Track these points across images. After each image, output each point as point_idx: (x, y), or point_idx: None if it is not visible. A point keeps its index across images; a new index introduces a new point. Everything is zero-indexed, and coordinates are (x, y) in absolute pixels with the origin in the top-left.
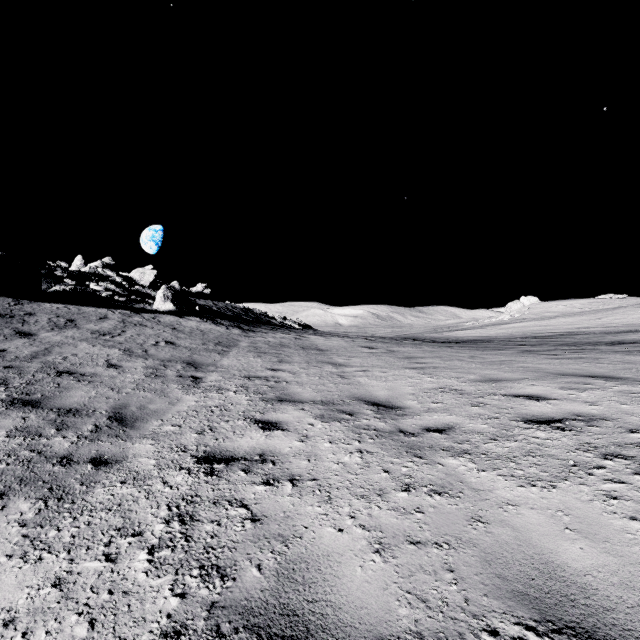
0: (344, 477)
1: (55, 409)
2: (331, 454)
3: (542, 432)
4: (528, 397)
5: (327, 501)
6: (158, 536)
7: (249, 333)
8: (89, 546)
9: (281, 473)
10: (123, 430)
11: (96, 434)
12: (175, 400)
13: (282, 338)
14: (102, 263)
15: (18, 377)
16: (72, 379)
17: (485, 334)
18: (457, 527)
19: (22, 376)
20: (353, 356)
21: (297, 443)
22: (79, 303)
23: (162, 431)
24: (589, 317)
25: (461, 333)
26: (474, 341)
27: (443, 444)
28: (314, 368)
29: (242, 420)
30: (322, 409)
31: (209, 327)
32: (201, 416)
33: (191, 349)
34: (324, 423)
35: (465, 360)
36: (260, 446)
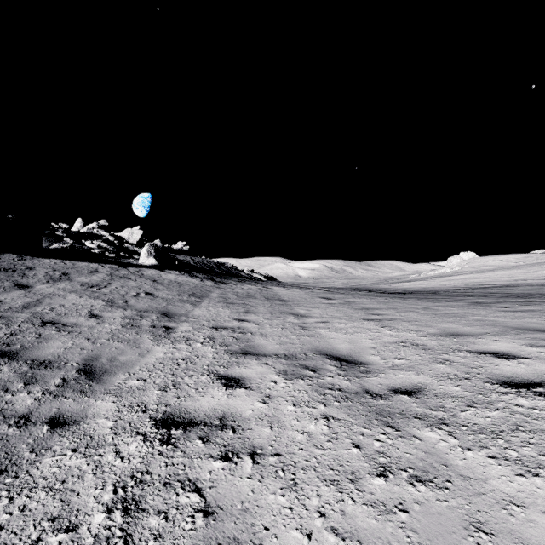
0: (310, 452)
1: (29, 361)
2: (295, 420)
3: (524, 399)
4: (496, 355)
5: (292, 487)
6: (94, 533)
7: (220, 285)
8: (14, 544)
9: (241, 444)
10: (89, 384)
11: (61, 389)
12: (145, 351)
13: (249, 289)
14: (98, 224)
15: (5, 327)
16: (54, 329)
17: (429, 285)
18: (455, 539)
19: (9, 326)
20: (313, 307)
21: (259, 405)
22: (74, 259)
23: (127, 386)
24: (525, 270)
25: (407, 284)
26: (421, 292)
27: (415, 410)
28: (277, 319)
29: (206, 375)
30: (285, 364)
31: (185, 279)
32: (167, 369)
33: (167, 300)
34: (287, 381)
35: (419, 312)
36: (221, 407)
